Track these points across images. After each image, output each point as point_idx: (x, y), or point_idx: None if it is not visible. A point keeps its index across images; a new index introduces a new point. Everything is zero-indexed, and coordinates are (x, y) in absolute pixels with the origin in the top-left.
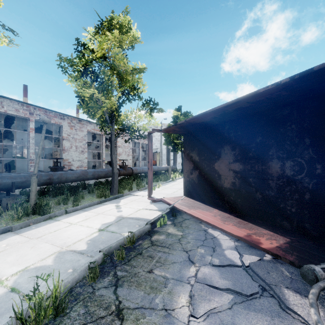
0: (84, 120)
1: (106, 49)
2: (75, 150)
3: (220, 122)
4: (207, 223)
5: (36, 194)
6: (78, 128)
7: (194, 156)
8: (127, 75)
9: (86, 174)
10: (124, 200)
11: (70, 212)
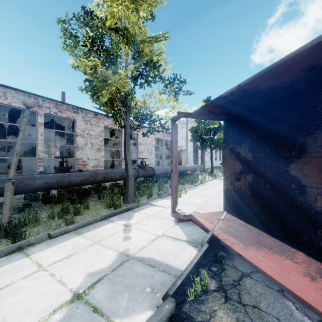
0: (100, 113)
1: (119, 16)
2: (91, 148)
3: (308, 86)
4: (306, 306)
5: (40, 199)
6: (94, 123)
7: (244, 153)
8: (143, 43)
9: (95, 176)
10: (139, 215)
11: (57, 235)
